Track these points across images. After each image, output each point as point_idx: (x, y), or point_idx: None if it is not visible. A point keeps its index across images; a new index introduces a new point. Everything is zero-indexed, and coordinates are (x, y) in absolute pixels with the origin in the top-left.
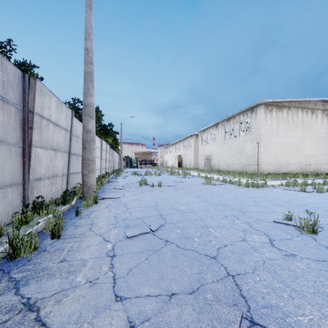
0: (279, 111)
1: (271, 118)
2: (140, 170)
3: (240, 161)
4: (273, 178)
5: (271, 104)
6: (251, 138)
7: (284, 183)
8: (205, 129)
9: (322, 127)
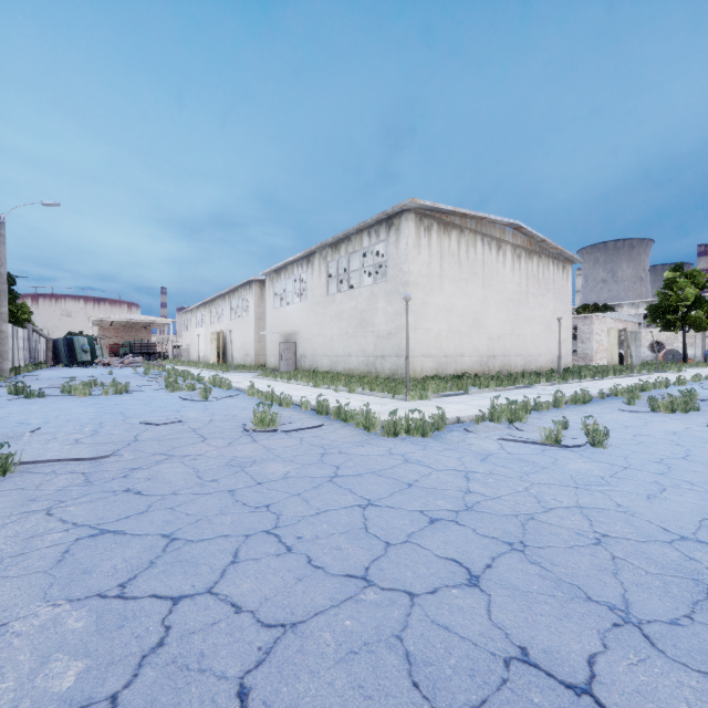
0: (444, 234)
1: (430, 246)
2: (87, 375)
3: (362, 347)
4: (442, 391)
5: (430, 215)
6: (387, 292)
7: (472, 405)
8: (281, 267)
9: (513, 280)
